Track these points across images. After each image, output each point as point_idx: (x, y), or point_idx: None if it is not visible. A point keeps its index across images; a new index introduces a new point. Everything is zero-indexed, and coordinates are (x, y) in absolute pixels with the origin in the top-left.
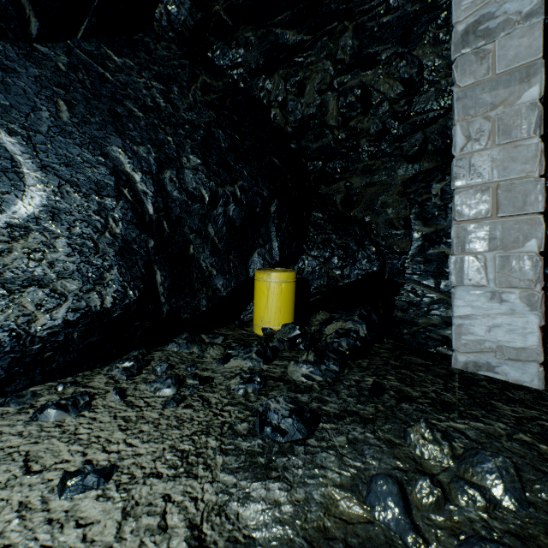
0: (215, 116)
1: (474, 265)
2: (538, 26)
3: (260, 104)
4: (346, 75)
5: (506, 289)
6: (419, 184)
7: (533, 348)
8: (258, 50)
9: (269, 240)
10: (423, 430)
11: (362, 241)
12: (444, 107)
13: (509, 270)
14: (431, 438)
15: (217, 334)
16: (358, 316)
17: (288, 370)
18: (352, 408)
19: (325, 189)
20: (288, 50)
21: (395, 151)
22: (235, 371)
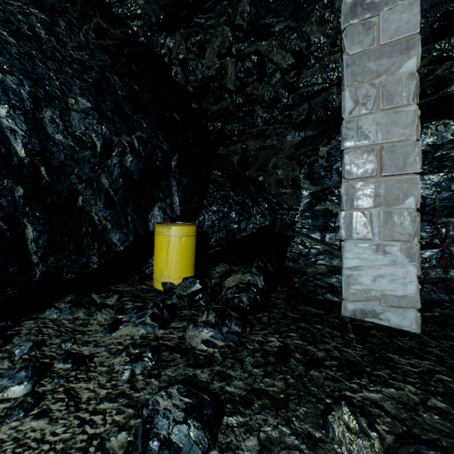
0: (110, 61)
1: (362, 220)
2: (416, 3)
3: (162, 60)
4: (243, 43)
5: (389, 242)
6: (308, 147)
7: (412, 296)
8: (158, 4)
9: (170, 194)
10: (346, 417)
11: (257, 198)
12: (327, 81)
13: (392, 224)
14: (357, 429)
15: (110, 292)
16: (256, 268)
17: (186, 335)
18: (260, 385)
19: (224, 150)
20: (189, 8)
21: (285, 119)
22: (123, 341)
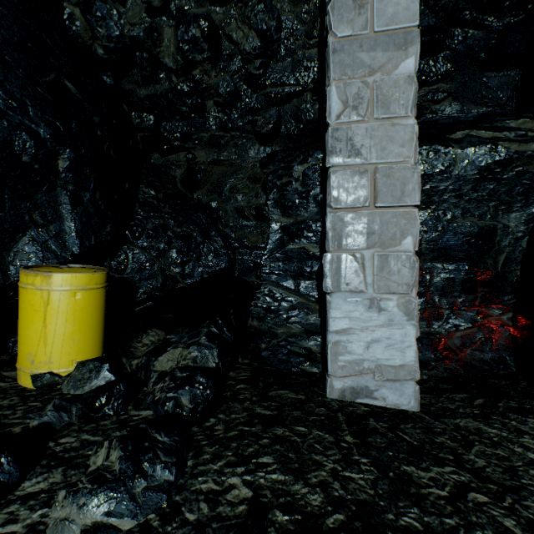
0: None
1: (353, 266)
2: None
3: None
4: (188, 0)
5: (384, 296)
6: (278, 164)
7: (411, 365)
8: None
9: (57, 217)
10: None
11: (208, 231)
12: (301, 83)
13: (388, 272)
14: None
15: None
16: (206, 336)
17: (48, 519)
18: None
19: (160, 159)
20: None
21: (247, 126)
22: None
